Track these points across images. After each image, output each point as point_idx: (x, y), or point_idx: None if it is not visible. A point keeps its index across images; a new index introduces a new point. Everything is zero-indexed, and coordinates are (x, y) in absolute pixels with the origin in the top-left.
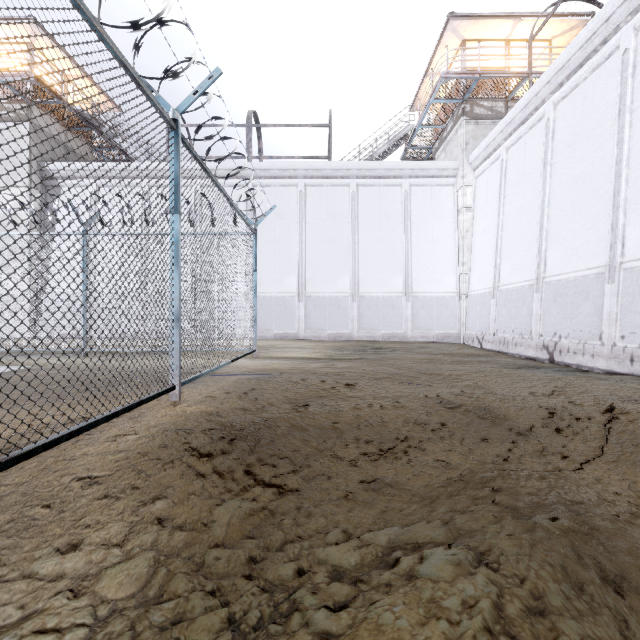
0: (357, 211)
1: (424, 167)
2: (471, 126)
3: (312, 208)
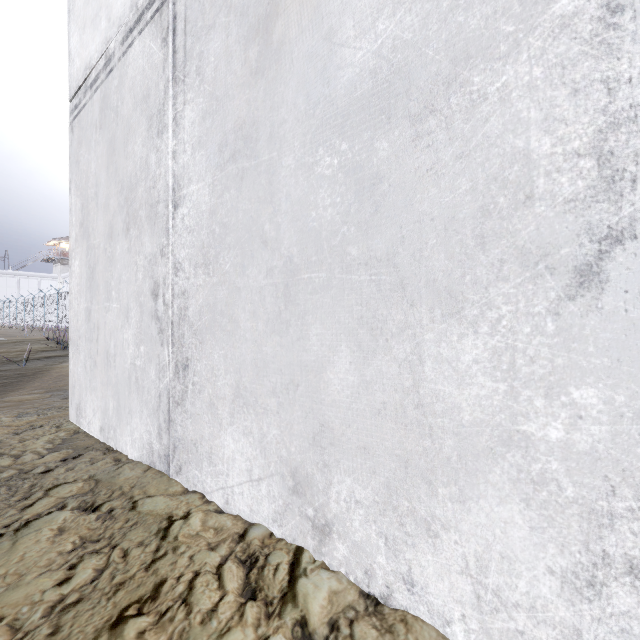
0: (20, 286)
1: (46, 275)
2: (62, 266)
3: (0, 284)
